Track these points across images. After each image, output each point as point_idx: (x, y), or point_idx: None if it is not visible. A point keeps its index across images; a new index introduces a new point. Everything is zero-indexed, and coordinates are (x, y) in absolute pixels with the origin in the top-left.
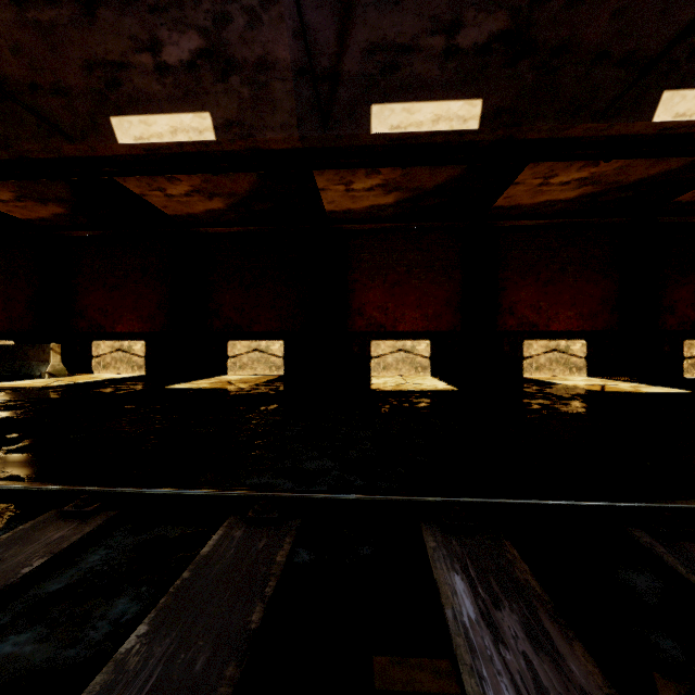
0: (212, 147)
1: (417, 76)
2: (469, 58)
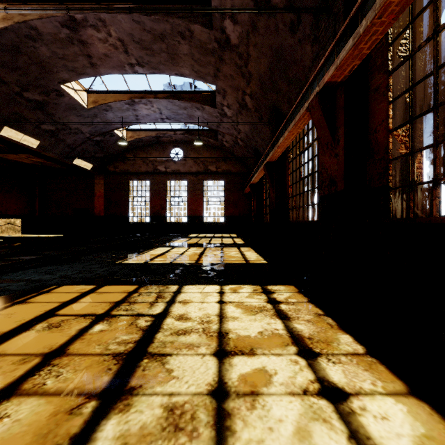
0: None
1: None
2: None
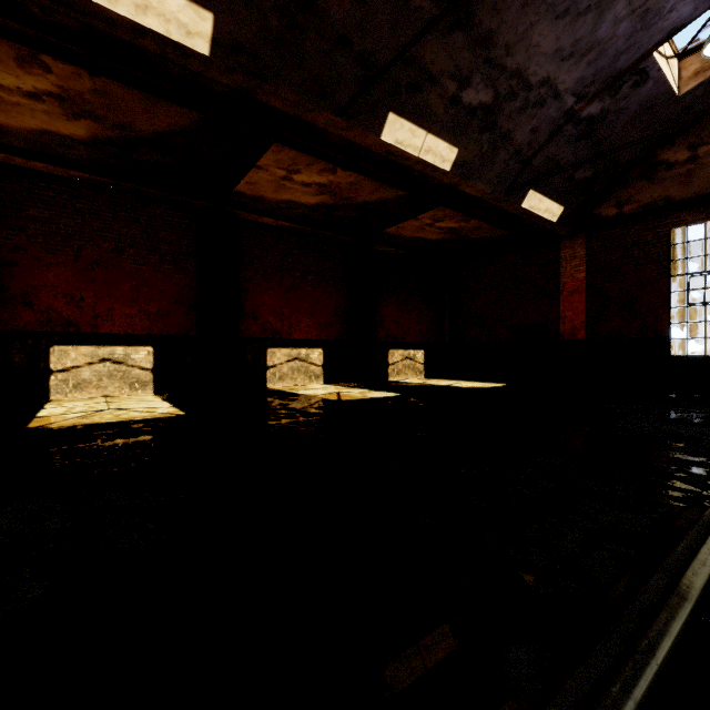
0: None
1: None
2: None
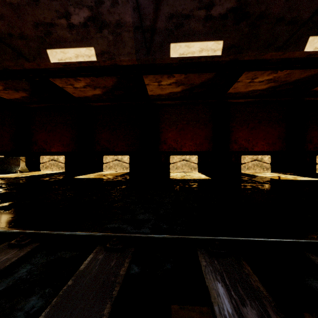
0: (95, 64)
1: (192, 29)
2: (217, 20)
